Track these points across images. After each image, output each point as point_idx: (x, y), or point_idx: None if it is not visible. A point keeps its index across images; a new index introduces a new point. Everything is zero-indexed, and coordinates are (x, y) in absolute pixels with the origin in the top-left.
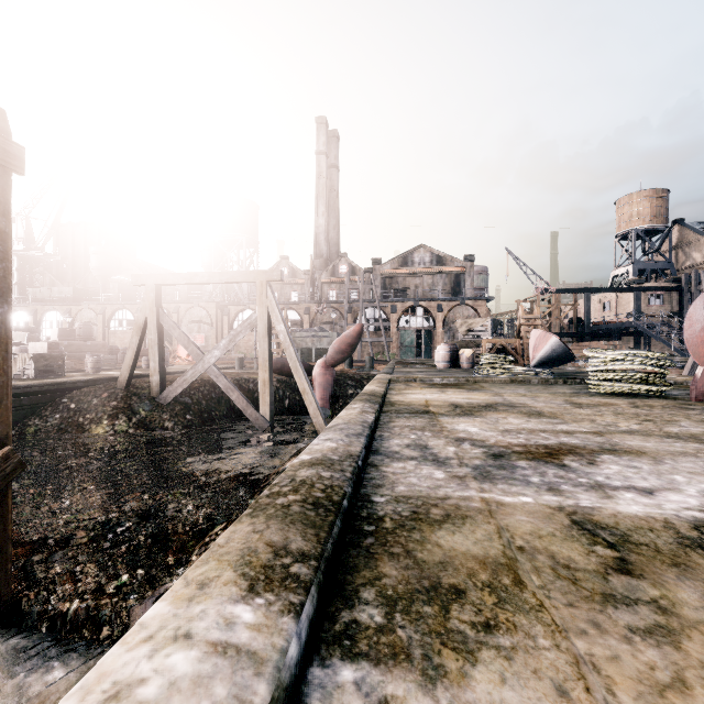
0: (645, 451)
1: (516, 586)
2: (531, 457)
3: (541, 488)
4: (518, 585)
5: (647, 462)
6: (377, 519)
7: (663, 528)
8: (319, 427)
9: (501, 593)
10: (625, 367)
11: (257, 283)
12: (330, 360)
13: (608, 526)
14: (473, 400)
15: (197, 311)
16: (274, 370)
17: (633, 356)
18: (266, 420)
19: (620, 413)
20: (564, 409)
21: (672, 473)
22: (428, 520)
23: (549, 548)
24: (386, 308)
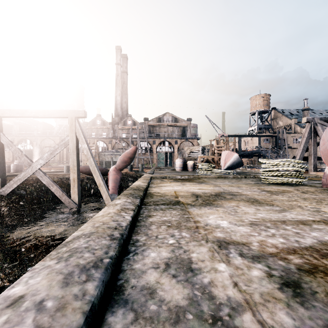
0: None
1: None
2: None
3: None
4: None
5: None
6: None
7: None
8: None
9: None
10: (284, 168)
11: (69, 118)
12: (118, 166)
13: None
14: (205, 190)
15: (48, 141)
16: (85, 172)
17: (289, 162)
18: (75, 203)
19: (304, 198)
20: (268, 196)
21: None
22: None
23: None
24: (150, 142)
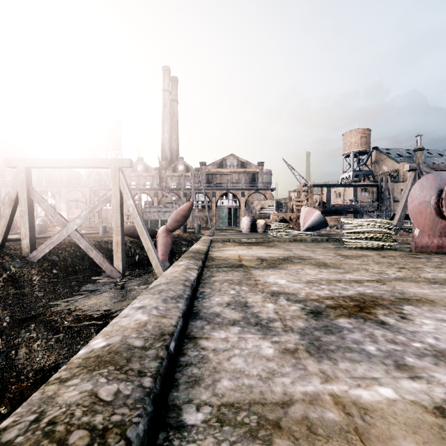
0: (431, 299)
1: None
2: (347, 312)
3: (389, 365)
4: None
5: None
6: None
7: None
8: (160, 275)
9: None
10: (369, 230)
11: (112, 168)
12: (169, 227)
13: None
14: (273, 255)
15: (75, 193)
16: (127, 234)
17: (374, 222)
18: (119, 272)
19: (379, 262)
20: (340, 260)
21: None
22: None
23: None
24: (209, 194)
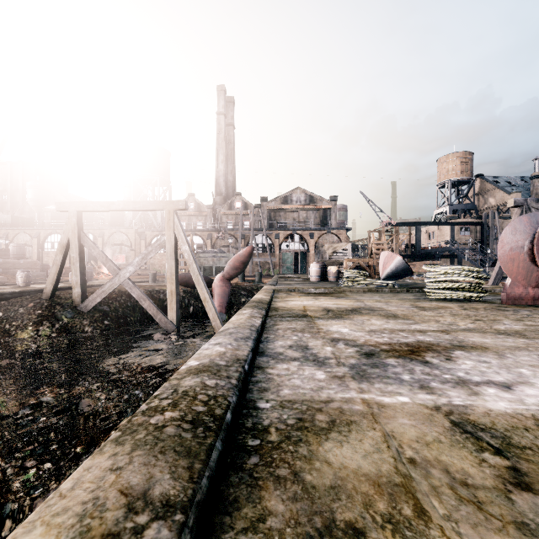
0: (487, 346)
1: (420, 519)
2: (398, 354)
3: (414, 386)
4: (422, 517)
5: (493, 357)
6: (262, 430)
7: (536, 426)
8: (217, 328)
9: (405, 531)
10: (454, 279)
11: (166, 211)
12: (227, 274)
13: (487, 427)
14: (341, 306)
15: (119, 236)
16: (181, 283)
17: (459, 270)
18: (173, 324)
19: (456, 314)
20: (413, 312)
21: (517, 367)
22: (314, 429)
23: (440, 458)
24: (271, 235)
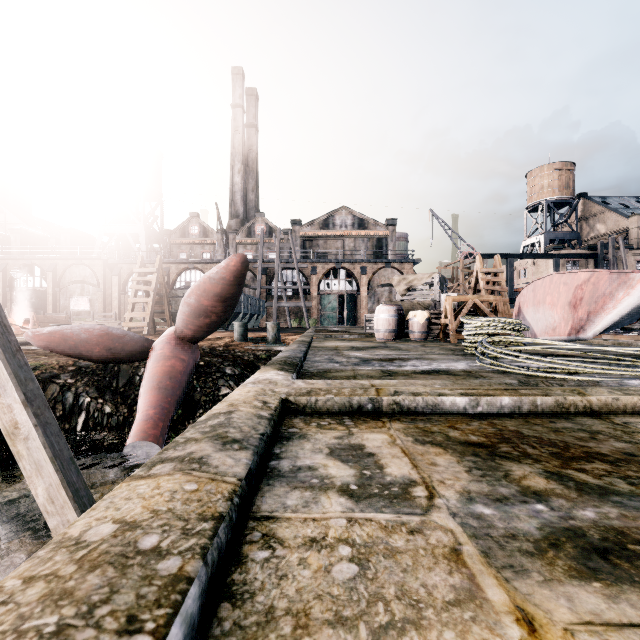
0: None
1: None
2: None
3: None
4: None
5: None
6: None
7: None
8: None
9: None
10: None
11: None
12: (183, 328)
13: None
14: None
15: (79, 270)
16: (62, 349)
17: None
18: None
19: None
20: None
21: None
22: None
23: None
24: (305, 270)
